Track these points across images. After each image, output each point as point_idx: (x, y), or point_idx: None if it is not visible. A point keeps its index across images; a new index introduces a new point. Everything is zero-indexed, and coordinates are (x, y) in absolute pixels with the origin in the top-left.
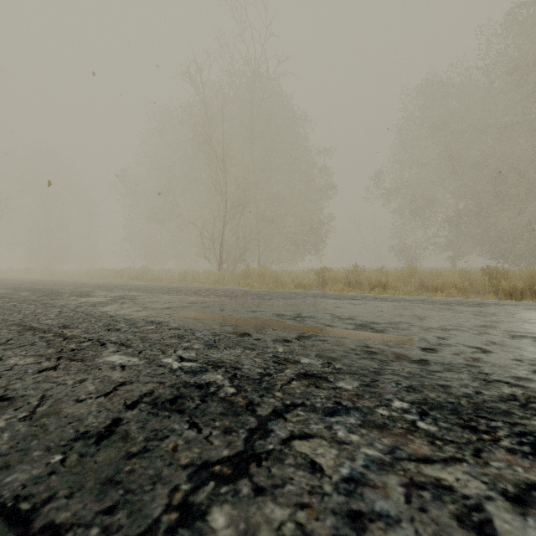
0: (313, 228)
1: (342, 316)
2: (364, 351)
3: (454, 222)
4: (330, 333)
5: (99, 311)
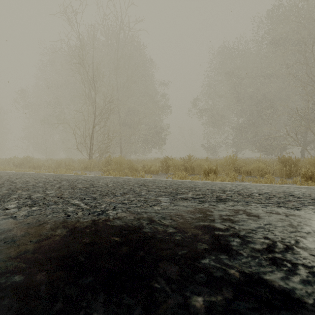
0: (157, 132)
1: None
2: None
3: (238, 131)
4: None
5: None
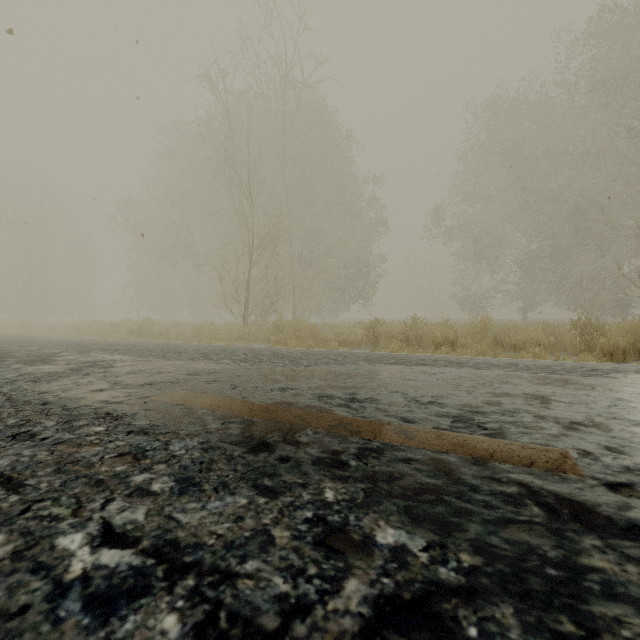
0: (360, 271)
1: (421, 399)
2: (499, 495)
3: (526, 266)
4: (415, 441)
5: (33, 392)
